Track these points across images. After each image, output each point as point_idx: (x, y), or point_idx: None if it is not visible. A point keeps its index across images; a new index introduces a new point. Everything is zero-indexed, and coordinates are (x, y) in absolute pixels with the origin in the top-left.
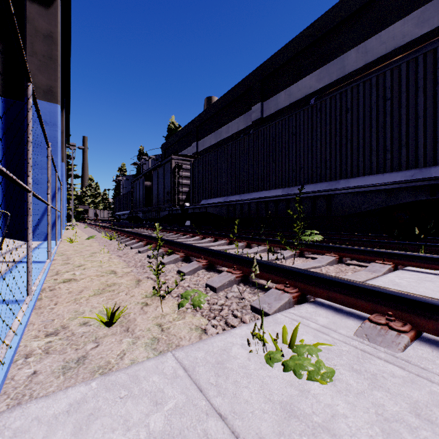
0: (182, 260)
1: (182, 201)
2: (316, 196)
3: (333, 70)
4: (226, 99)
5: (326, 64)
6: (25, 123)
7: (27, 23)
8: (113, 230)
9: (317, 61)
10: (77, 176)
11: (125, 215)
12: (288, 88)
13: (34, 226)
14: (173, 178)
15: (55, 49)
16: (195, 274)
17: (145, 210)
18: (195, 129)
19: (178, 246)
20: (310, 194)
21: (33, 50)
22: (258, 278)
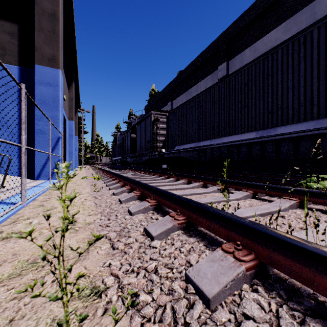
0: (153, 209)
1: (159, 148)
2: (300, 136)
3: (302, 19)
4: (195, 63)
5: (294, 14)
6: (34, 85)
7: (36, 5)
8: (104, 171)
9: (284, 14)
10: (85, 132)
11: (118, 159)
12: (253, 45)
13: (41, 168)
14: (152, 129)
15: (57, 24)
16: (167, 237)
17: (131, 156)
18: (170, 91)
19: (150, 191)
20: (292, 135)
21: (41, 26)
22: (304, 284)
